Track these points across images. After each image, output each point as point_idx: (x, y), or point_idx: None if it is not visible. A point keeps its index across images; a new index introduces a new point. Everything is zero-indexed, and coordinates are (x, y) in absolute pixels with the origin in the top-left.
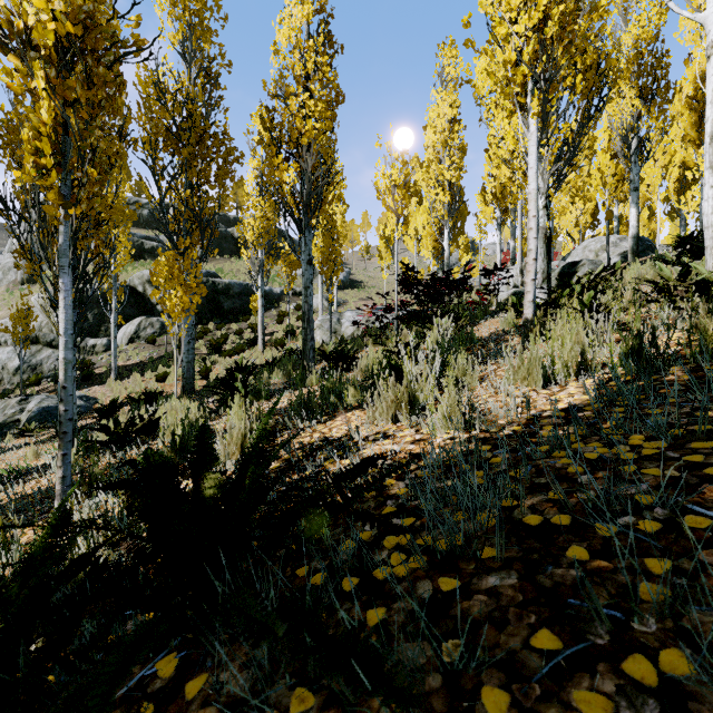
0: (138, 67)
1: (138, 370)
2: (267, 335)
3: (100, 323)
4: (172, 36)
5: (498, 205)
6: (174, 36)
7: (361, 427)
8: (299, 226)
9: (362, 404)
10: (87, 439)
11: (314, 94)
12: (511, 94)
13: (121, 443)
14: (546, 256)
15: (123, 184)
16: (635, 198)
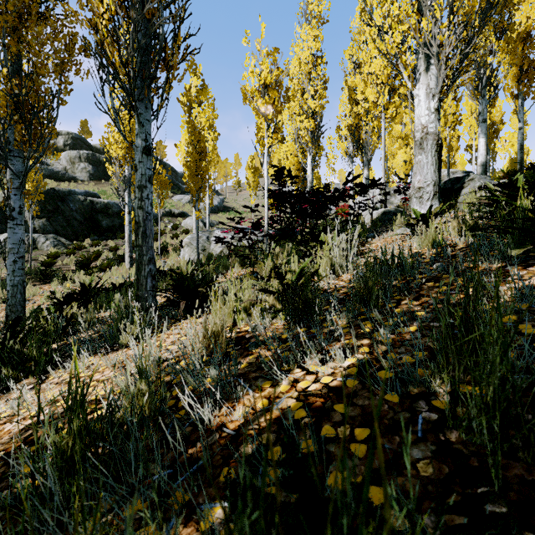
0: None
1: None
2: None
3: None
4: None
5: (354, 137)
6: None
7: None
8: (126, 93)
9: None
10: None
11: None
12: None
13: None
14: (438, 166)
15: None
16: (484, 129)
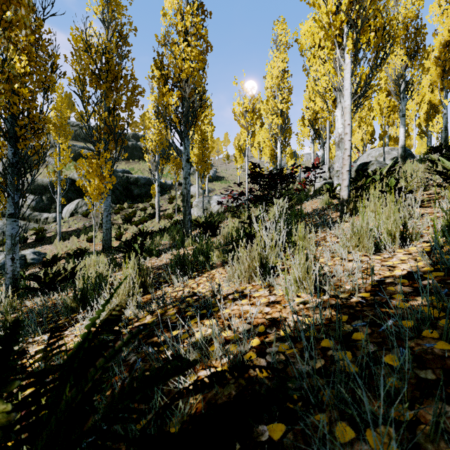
0: (72, 29)
1: (76, 234)
2: (162, 211)
3: (51, 203)
4: (95, 8)
5: (313, 127)
6: (97, 9)
7: (223, 284)
8: (180, 135)
9: (224, 263)
10: (26, 285)
11: (191, 43)
12: (332, 35)
13: (48, 289)
14: None
15: (65, 110)
16: (403, 122)
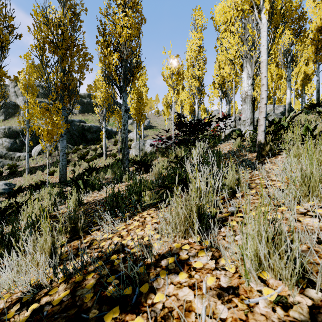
0: (34, 6)
1: (41, 169)
2: (109, 151)
3: (23, 145)
4: None
5: (221, 89)
6: None
7: (154, 234)
8: (119, 90)
9: (155, 203)
10: None
11: (128, 15)
12: None
13: None
14: (252, 110)
15: (32, 73)
16: (289, 85)
